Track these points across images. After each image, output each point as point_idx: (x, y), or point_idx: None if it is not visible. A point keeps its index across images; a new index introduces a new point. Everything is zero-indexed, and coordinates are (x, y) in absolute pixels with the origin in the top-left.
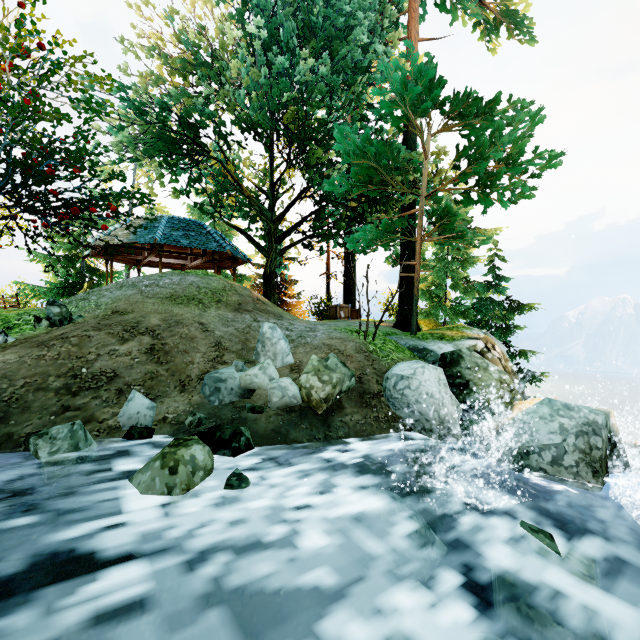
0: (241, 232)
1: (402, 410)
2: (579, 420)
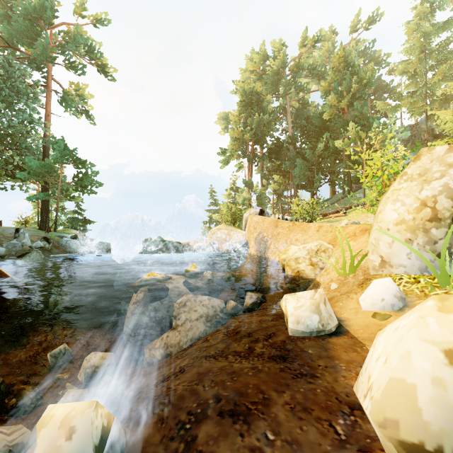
0: None
1: (68, 248)
2: (105, 244)
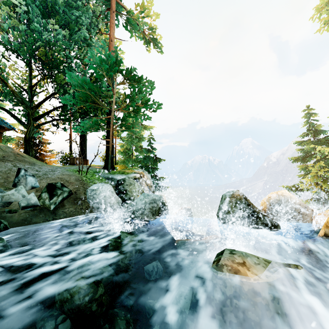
0: (6, 111)
1: (93, 204)
2: (150, 199)
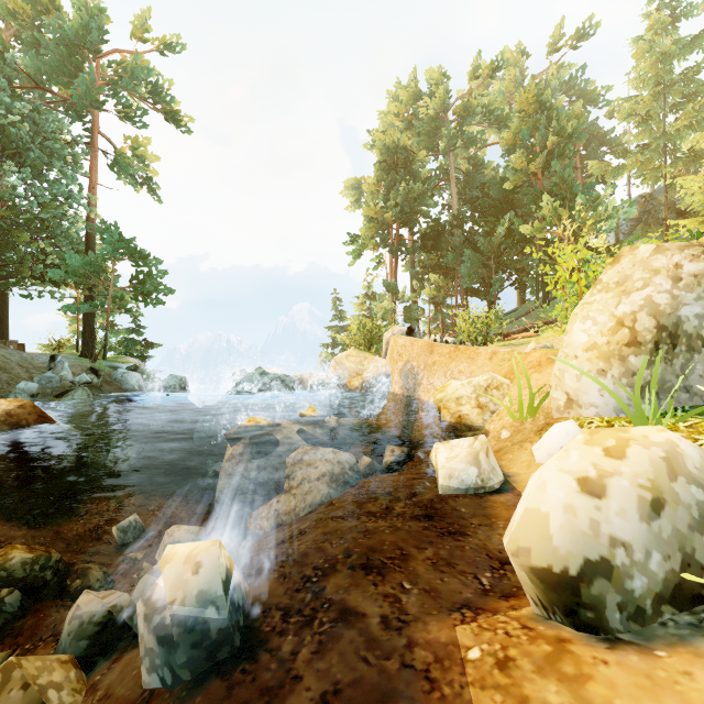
0: None
1: (125, 385)
2: (179, 378)
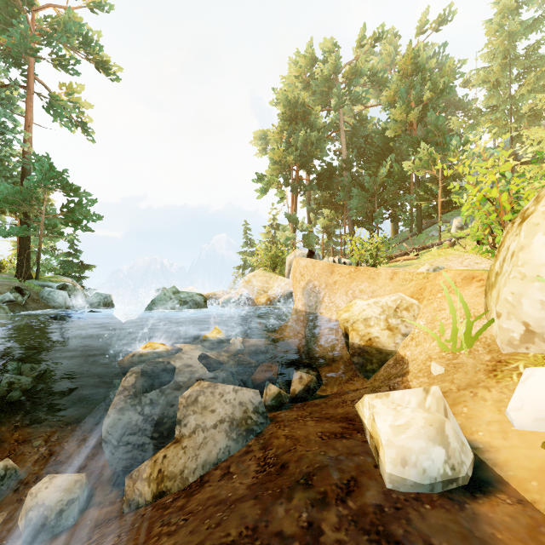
0: None
1: (51, 302)
2: (103, 295)
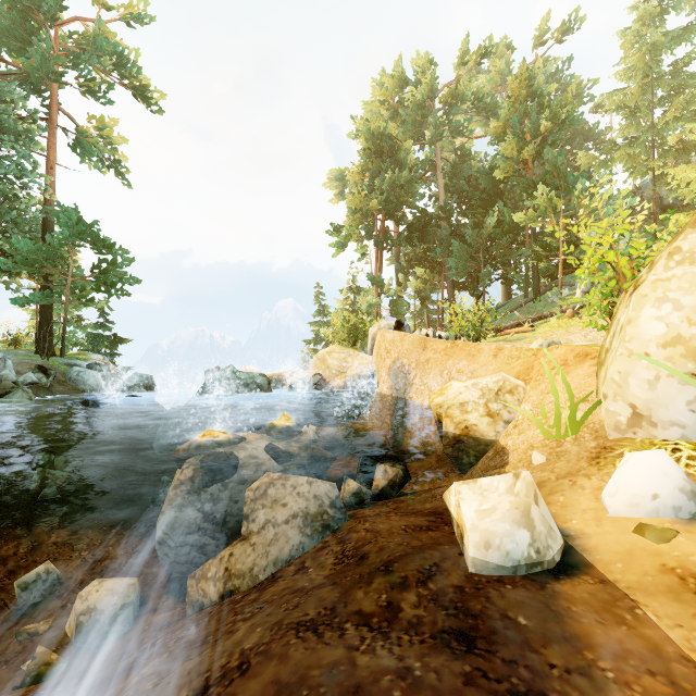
0: None
1: (81, 385)
2: (144, 377)
